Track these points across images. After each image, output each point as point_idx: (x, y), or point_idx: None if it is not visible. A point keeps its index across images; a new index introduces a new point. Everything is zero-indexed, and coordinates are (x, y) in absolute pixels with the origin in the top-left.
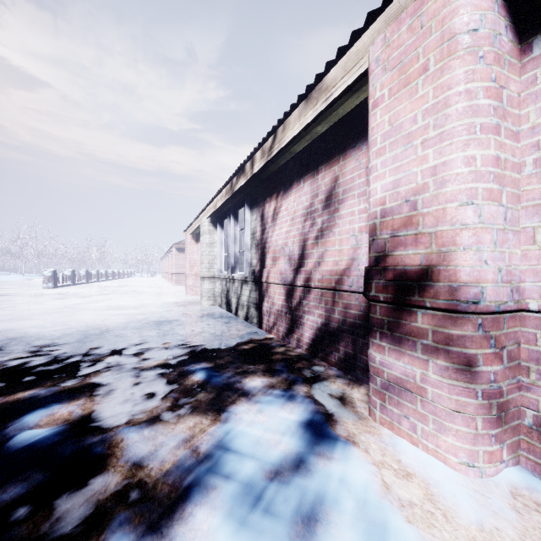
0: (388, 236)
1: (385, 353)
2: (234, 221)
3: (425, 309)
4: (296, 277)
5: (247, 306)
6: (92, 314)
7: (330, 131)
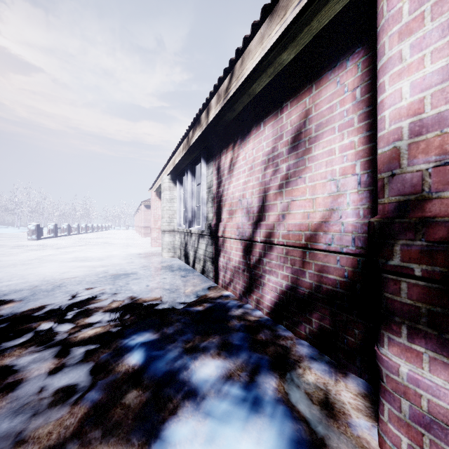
0: (430, 165)
1: (423, 365)
2: (191, 176)
3: None
4: (255, 232)
5: (203, 260)
6: (57, 265)
7: (299, 57)
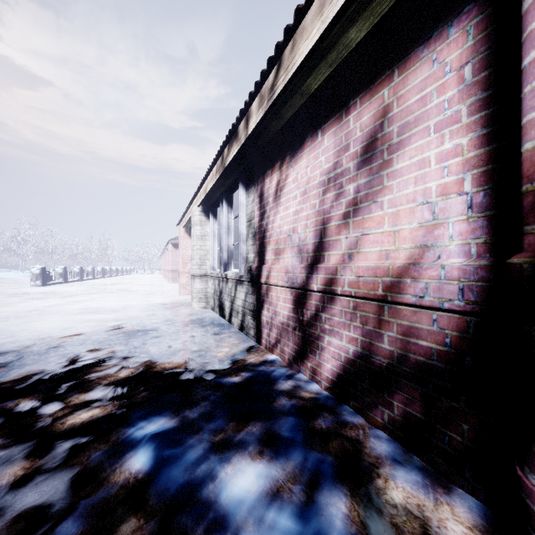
0: None
1: None
2: (227, 207)
3: None
4: (310, 278)
5: (242, 312)
6: (59, 319)
7: (373, 34)
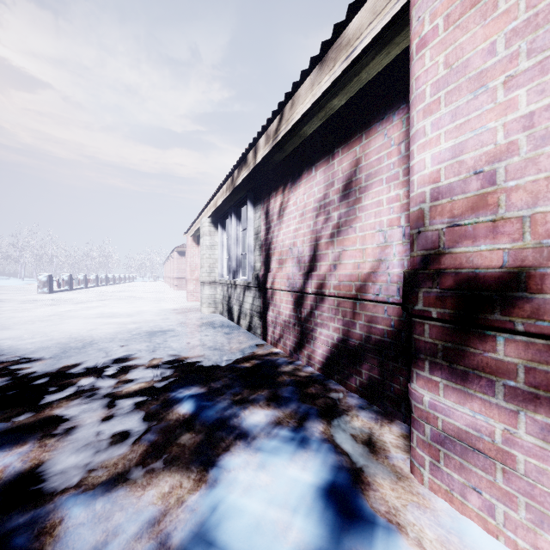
0: (444, 226)
1: (439, 392)
2: (236, 220)
3: (512, 334)
4: (306, 283)
5: (250, 315)
6: (81, 322)
7: (350, 104)
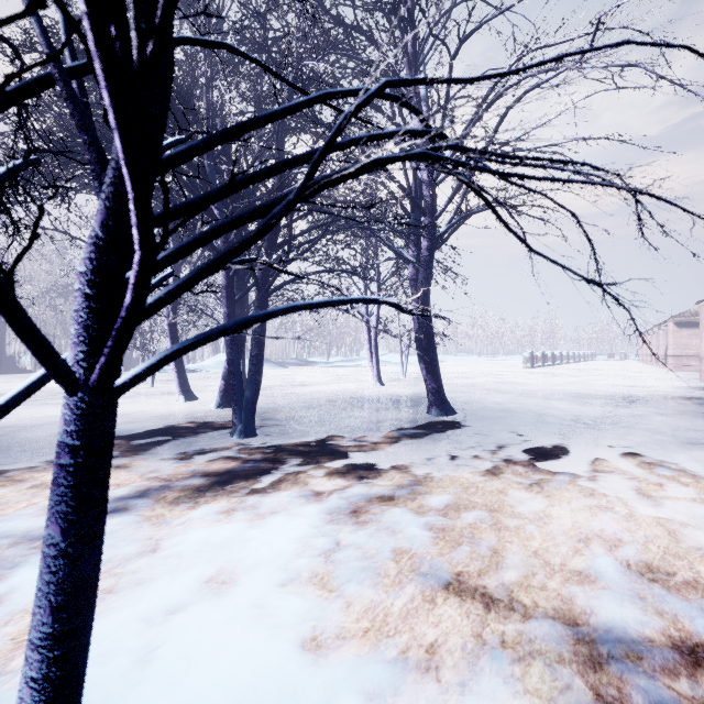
0: None
1: None
2: None
3: None
4: None
5: None
6: (605, 388)
7: None
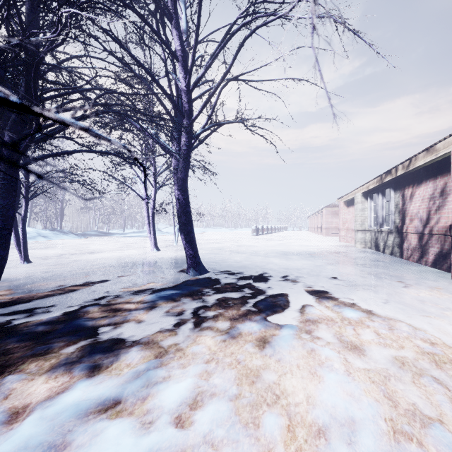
0: None
1: None
2: (382, 196)
3: None
4: (424, 229)
5: (391, 246)
6: (297, 247)
7: (443, 160)
